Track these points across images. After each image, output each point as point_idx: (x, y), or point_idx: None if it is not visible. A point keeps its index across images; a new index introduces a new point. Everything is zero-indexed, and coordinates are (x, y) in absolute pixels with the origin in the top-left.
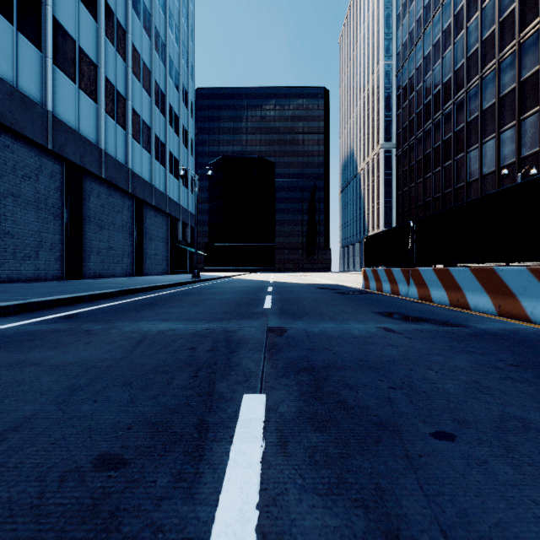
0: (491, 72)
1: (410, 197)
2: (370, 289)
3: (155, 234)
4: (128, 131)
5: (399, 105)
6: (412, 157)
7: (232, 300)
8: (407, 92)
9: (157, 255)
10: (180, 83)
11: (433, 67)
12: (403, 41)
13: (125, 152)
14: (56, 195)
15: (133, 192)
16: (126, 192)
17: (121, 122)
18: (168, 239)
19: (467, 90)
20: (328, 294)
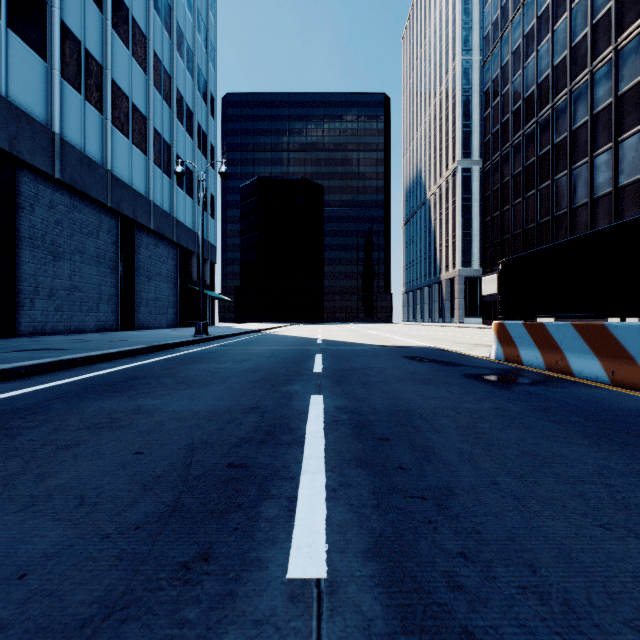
0: (633, 40)
1: (503, 223)
2: (525, 365)
3: (156, 271)
4: (107, 115)
5: (487, 104)
6: (506, 171)
7: (189, 437)
8: (499, 85)
9: (158, 300)
10: (194, 66)
11: (538, 46)
12: (493, 19)
13: (101, 145)
14: None
15: (116, 207)
16: (105, 206)
17: (95, 100)
18: (176, 278)
19: (592, 71)
20: (460, 384)
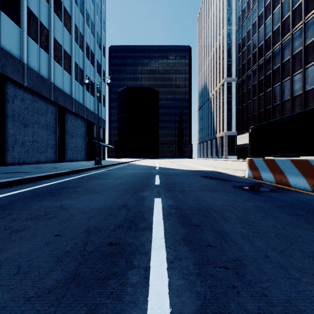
0: (313, 18)
1: (247, 109)
2: (264, 180)
3: (75, 133)
4: (51, 54)
5: (239, 50)
6: (249, 83)
7: (87, 224)
8: (246, 41)
9: (77, 147)
10: (95, 31)
11: (265, 21)
12: (242, 8)
13: (48, 70)
14: None
15: (55, 101)
16: (50, 100)
17: (45, 47)
18: (86, 136)
19: (292, 33)
20: (232, 191)
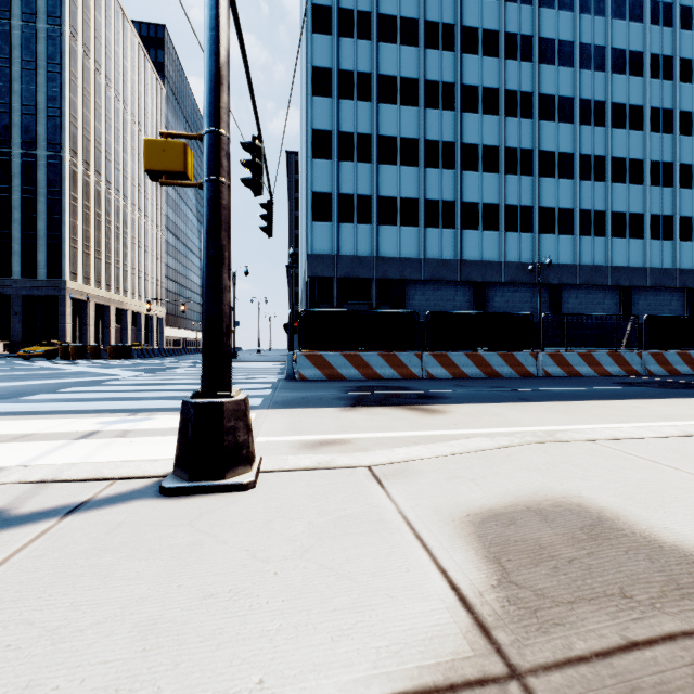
0: None
1: None
2: None
3: None
4: (675, 239)
5: None
6: None
7: None
8: None
9: None
10: None
11: None
12: None
13: (671, 257)
14: (613, 308)
15: (681, 286)
16: (674, 288)
17: (667, 236)
18: None
19: None
20: None
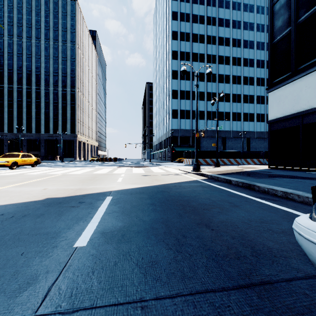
0: None
1: None
2: None
3: None
4: None
5: None
6: None
7: None
8: None
9: None
10: None
11: None
12: None
13: None
14: (267, 145)
15: None
16: None
17: None
18: None
19: None
20: None
